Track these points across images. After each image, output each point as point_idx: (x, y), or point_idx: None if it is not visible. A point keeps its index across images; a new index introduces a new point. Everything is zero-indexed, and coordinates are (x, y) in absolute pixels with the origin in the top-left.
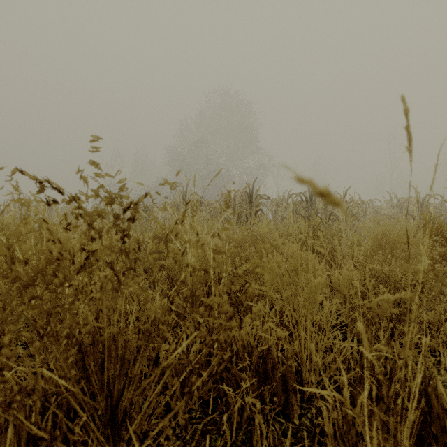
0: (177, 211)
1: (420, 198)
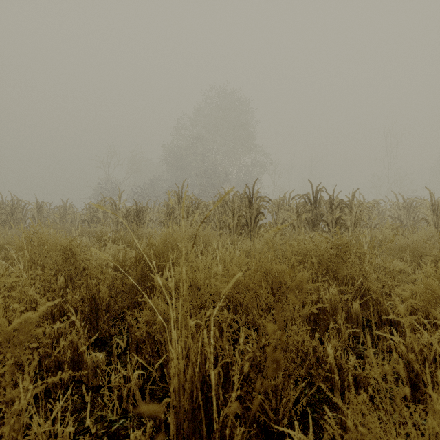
0: (172, 213)
1: (435, 200)
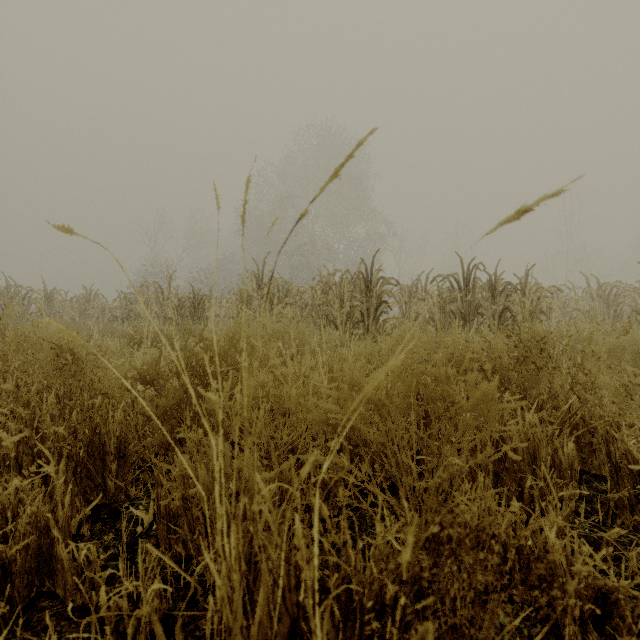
0: (248, 304)
1: None
